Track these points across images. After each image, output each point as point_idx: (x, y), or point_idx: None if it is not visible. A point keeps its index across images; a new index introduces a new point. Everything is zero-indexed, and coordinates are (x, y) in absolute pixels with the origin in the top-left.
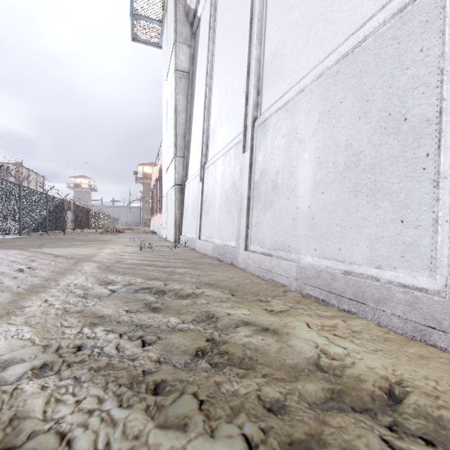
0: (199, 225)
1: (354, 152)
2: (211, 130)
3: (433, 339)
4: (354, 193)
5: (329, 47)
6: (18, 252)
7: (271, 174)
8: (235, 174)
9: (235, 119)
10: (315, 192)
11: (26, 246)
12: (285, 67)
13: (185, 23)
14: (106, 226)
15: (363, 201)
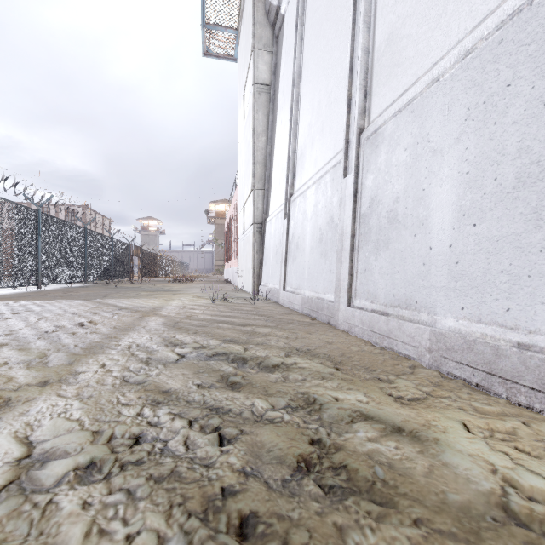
0: (283, 272)
1: (535, 159)
2: (298, 152)
3: None
4: (536, 223)
5: (483, 8)
6: (81, 303)
7: (387, 203)
8: (333, 205)
9: (332, 134)
10: (461, 224)
11: (90, 296)
12: (408, 53)
13: (266, 25)
14: (175, 273)
15: None
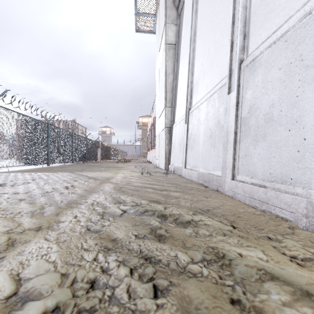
0: (185, 157)
1: None
2: (194, 82)
3: None
4: None
5: None
6: (69, 174)
7: (264, 108)
8: (220, 113)
9: (218, 67)
10: None
11: (74, 170)
12: (280, 1)
13: (173, 8)
14: (120, 157)
15: None
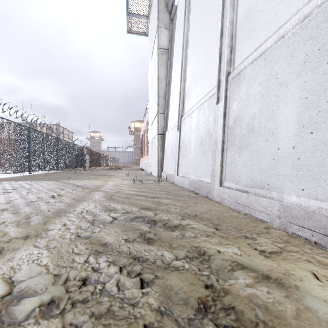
0: (177, 164)
1: None
2: (186, 90)
3: None
4: None
5: None
6: (54, 183)
7: (247, 119)
8: (209, 122)
9: (209, 77)
10: (301, 132)
11: (60, 178)
12: (261, 21)
13: (166, 12)
14: (110, 164)
15: None
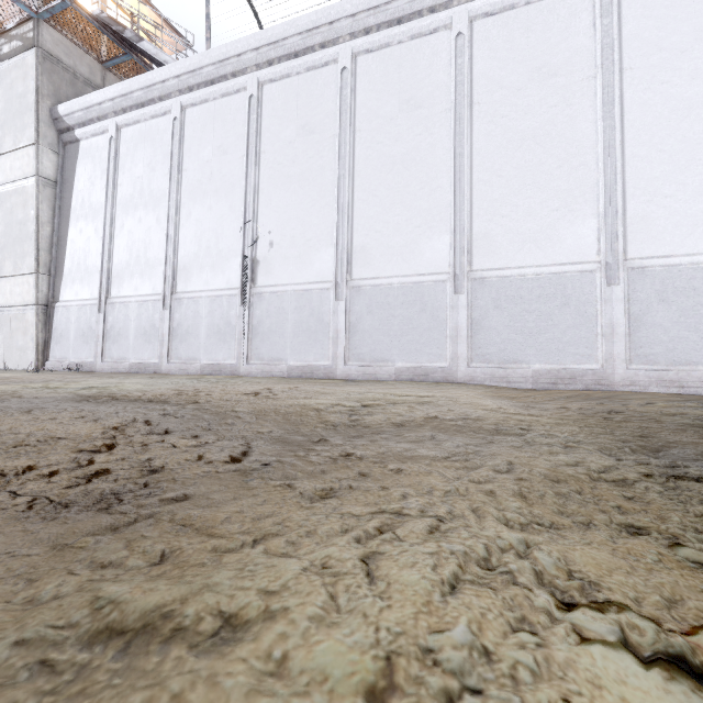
0: (102, 350)
1: (220, 328)
2: (115, 273)
3: (234, 373)
4: (220, 340)
5: (212, 287)
6: None
7: (186, 327)
8: (155, 319)
9: (152, 282)
10: (207, 338)
11: None
12: (192, 279)
13: (51, 126)
14: None
15: (222, 343)
